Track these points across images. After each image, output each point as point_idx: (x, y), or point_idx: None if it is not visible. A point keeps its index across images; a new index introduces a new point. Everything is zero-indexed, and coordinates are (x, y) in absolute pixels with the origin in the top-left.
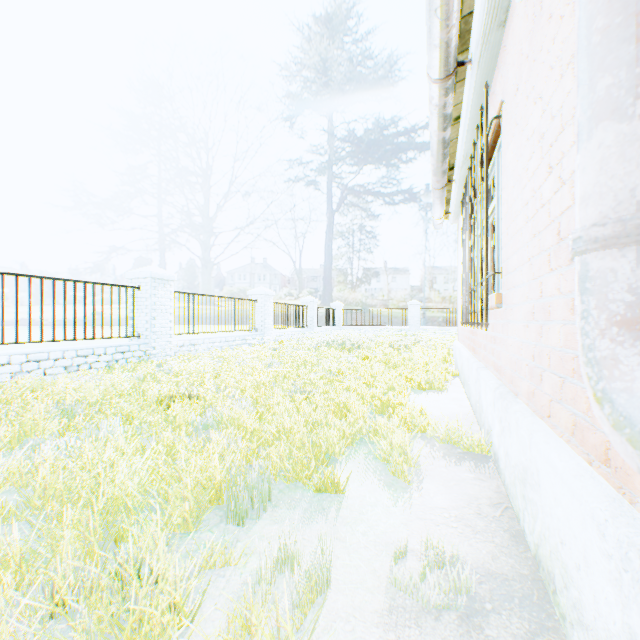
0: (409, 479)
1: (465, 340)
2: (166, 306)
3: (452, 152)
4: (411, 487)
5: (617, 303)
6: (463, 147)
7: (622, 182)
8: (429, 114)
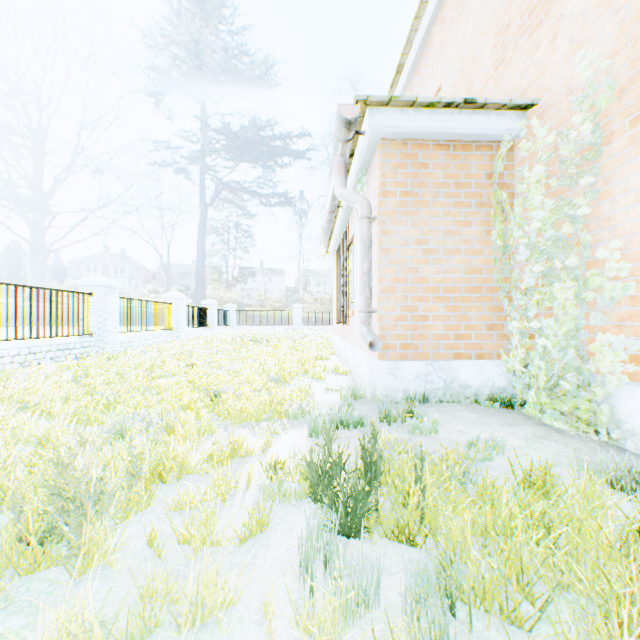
0: (323, 378)
1: (338, 333)
2: (114, 309)
3: (332, 227)
4: (324, 380)
5: (361, 320)
6: (338, 230)
7: (362, 304)
8: (323, 218)
